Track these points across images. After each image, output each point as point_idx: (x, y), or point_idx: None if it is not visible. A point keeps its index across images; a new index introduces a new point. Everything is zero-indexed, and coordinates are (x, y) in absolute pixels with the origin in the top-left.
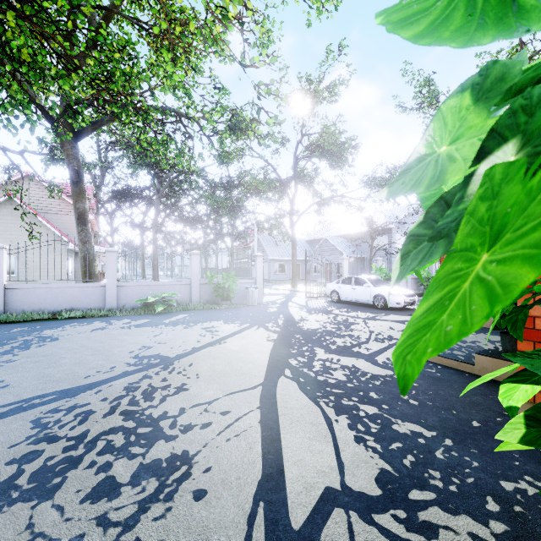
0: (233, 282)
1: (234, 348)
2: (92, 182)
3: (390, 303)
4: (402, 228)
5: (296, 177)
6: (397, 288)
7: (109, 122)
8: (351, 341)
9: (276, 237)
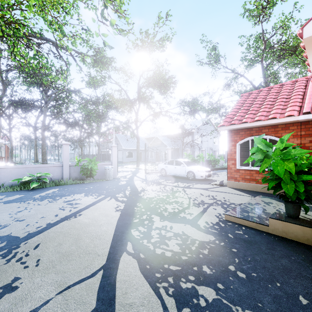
0: (95, 164)
1: (86, 221)
2: None
3: (197, 176)
4: (199, 132)
5: (139, 98)
6: (201, 167)
7: None
8: (177, 207)
9: (127, 135)
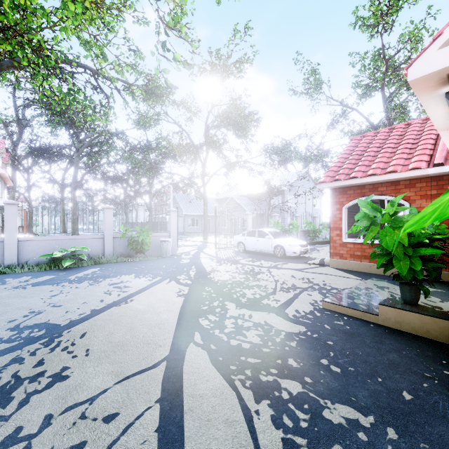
0: (147, 236)
1: (141, 308)
2: (5, 136)
3: (288, 253)
4: (293, 190)
5: (207, 143)
6: (293, 240)
7: (10, 69)
8: (259, 292)
9: (190, 195)
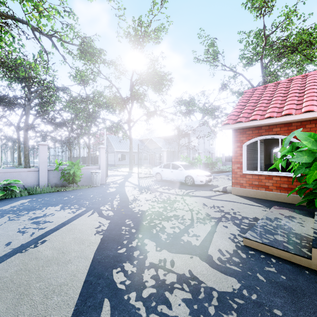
0: (78, 169)
1: (48, 254)
2: None
3: (196, 182)
4: (195, 134)
5: (132, 96)
6: (200, 171)
7: None
8: (178, 224)
9: (120, 137)
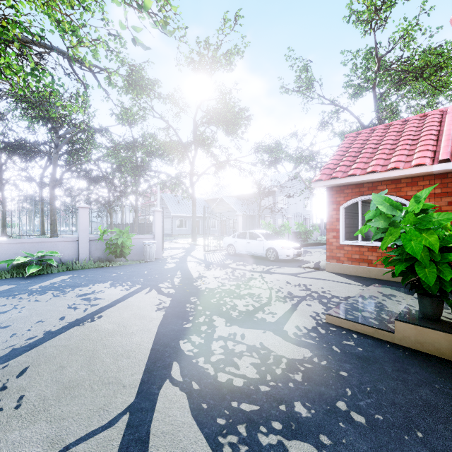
0: (128, 238)
1: (109, 327)
2: None
3: (281, 256)
4: (283, 191)
5: (195, 140)
6: (286, 242)
7: None
8: (252, 302)
9: (178, 195)
